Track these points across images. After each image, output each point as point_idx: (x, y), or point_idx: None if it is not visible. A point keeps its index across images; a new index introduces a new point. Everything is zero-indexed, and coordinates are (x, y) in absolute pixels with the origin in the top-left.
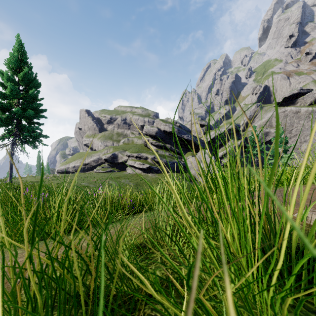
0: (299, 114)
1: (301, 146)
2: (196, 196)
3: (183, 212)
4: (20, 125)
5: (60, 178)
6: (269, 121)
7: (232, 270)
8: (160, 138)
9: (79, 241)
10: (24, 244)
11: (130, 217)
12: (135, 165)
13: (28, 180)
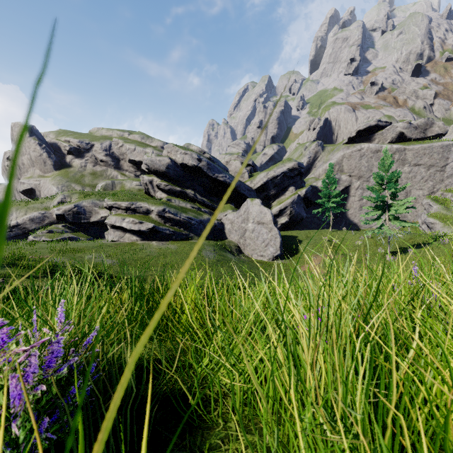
0: (380, 154)
1: None
2: None
3: None
4: None
5: None
6: (339, 164)
7: None
8: (174, 178)
9: None
10: None
11: None
12: (123, 225)
13: None
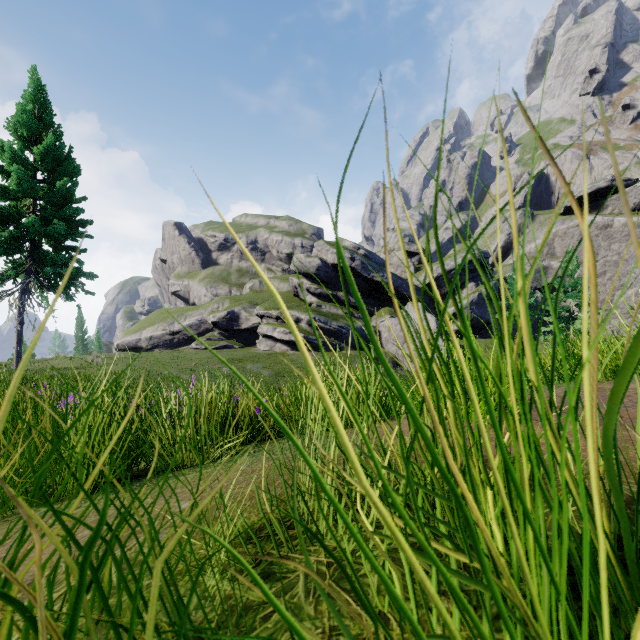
0: (611, 230)
1: (615, 297)
2: (399, 421)
3: (358, 477)
4: (39, 253)
5: (123, 362)
6: (549, 245)
7: (506, 635)
8: (325, 280)
9: (50, 556)
10: (1, 516)
11: (252, 449)
12: (275, 335)
13: (57, 365)
